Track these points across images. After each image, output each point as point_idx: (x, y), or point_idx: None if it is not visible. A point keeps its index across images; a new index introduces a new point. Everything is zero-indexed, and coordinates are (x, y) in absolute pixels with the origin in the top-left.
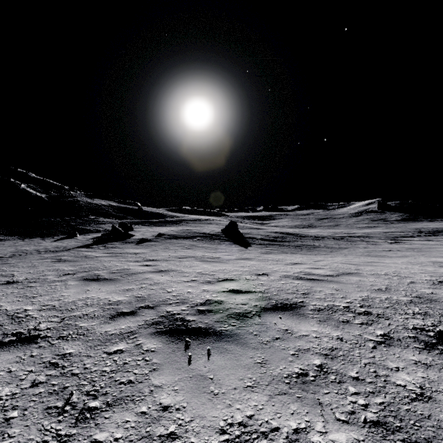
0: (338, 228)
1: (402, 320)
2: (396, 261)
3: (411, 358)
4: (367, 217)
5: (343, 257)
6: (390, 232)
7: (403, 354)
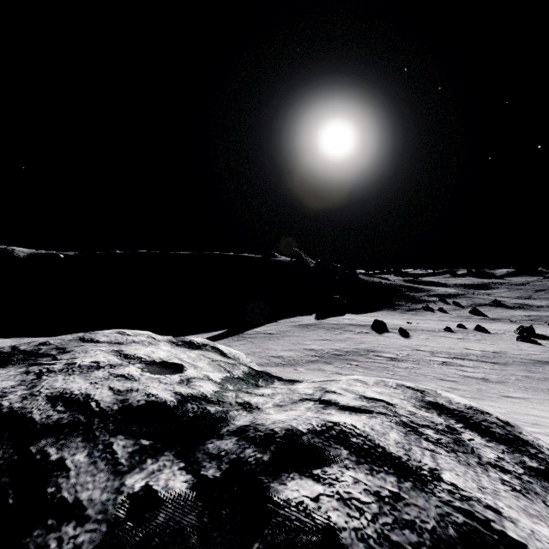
0: None
1: None
2: None
3: None
4: None
5: None
6: None
7: None
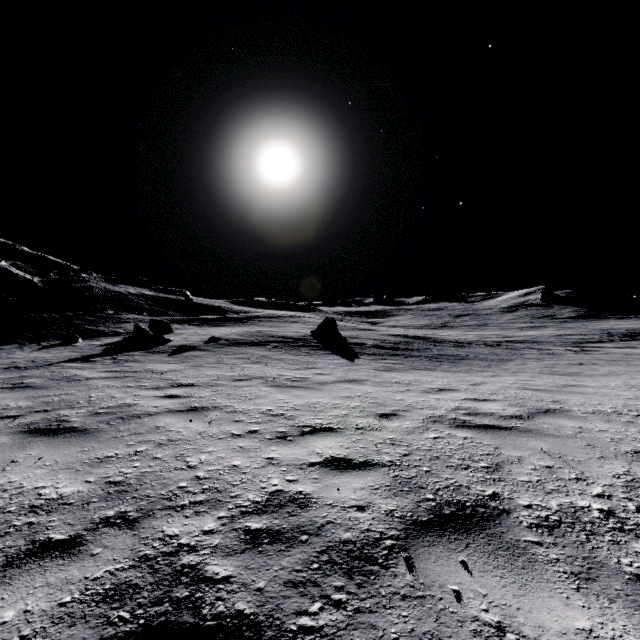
0: (486, 329)
1: None
2: (605, 383)
3: None
4: (526, 313)
5: (514, 377)
6: (566, 335)
7: None
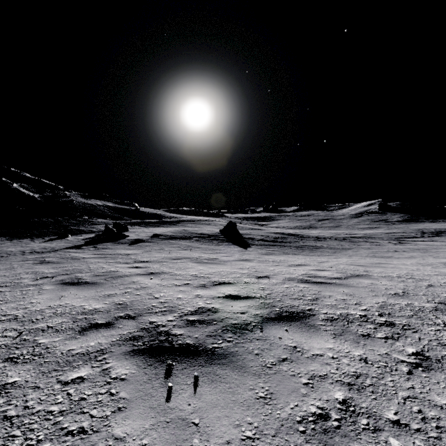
0: (339, 229)
1: (433, 332)
2: (404, 262)
3: None
4: (368, 218)
5: (348, 258)
6: (393, 233)
7: None
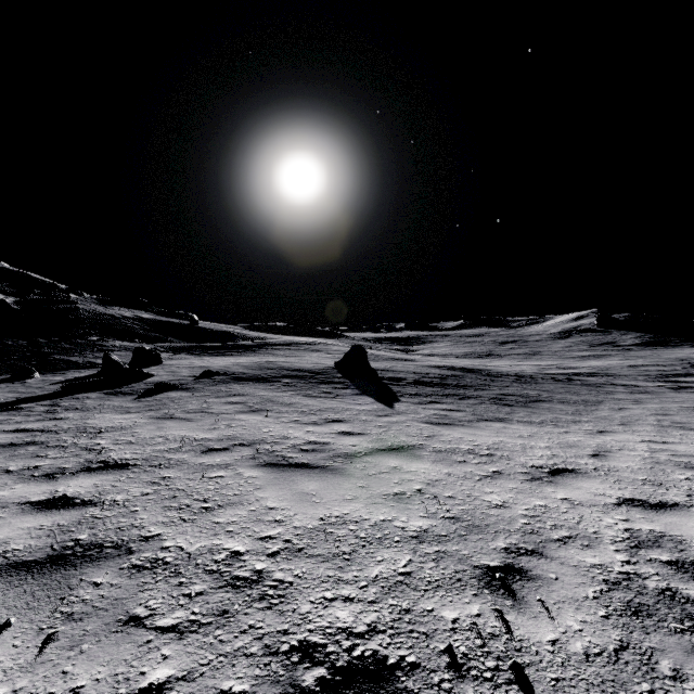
0: (541, 359)
1: None
2: None
3: None
4: (582, 340)
5: (633, 434)
6: (641, 366)
7: None
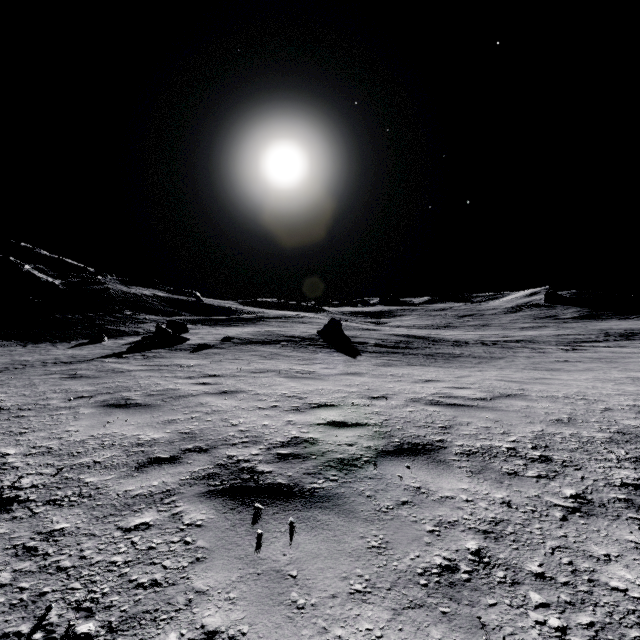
0: (487, 329)
1: (602, 470)
2: (577, 377)
3: (628, 538)
4: (529, 314)
5: (498, 372)
6: (564, 335)
7: (614, 530)
